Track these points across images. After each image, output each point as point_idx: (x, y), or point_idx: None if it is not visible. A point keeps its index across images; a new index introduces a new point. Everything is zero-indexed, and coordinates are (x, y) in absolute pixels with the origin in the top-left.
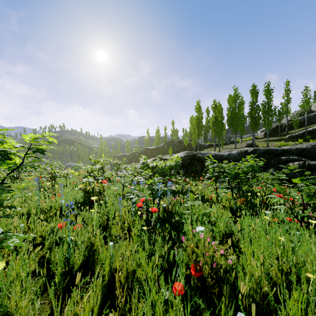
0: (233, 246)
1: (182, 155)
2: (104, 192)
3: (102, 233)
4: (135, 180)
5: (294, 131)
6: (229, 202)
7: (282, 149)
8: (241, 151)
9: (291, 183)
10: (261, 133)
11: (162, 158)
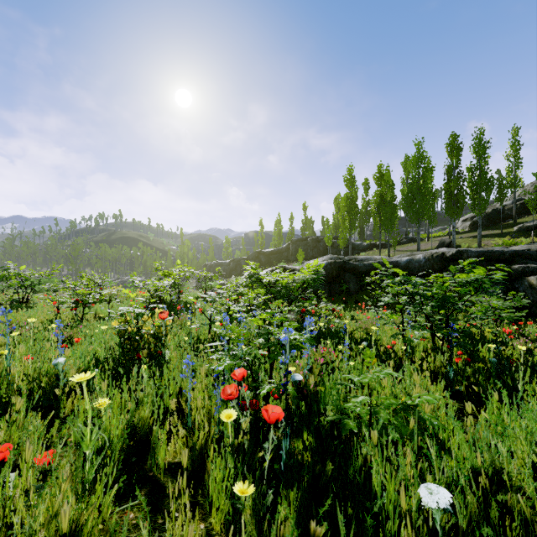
0: (523, 534)
1: (324, 262)
2: (167, 336)
3: (137, 454)
4: (232, 311)
5: (528, 219)
6: (435, 359)
7: (512, 251)
8: (433, 254)
9: (533, 316)
10: (464, 224)
11: (286, 267)
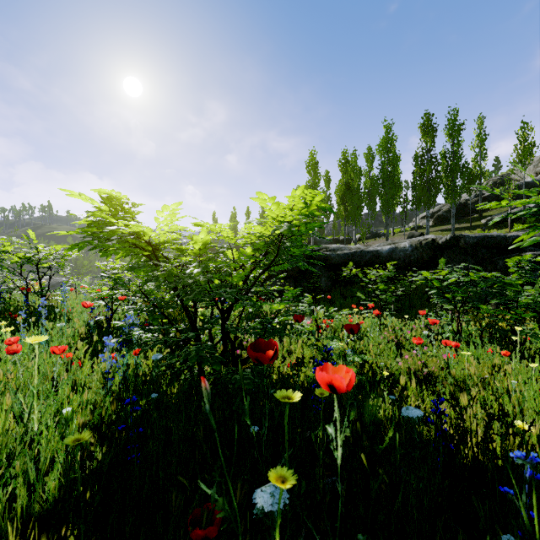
0: None
1: None
2: None
3: None
4: None
5: (493, 213)
6: None
7: (515, 237)
8: (422, 242)
9: None
10: (423, 221)
11: None
